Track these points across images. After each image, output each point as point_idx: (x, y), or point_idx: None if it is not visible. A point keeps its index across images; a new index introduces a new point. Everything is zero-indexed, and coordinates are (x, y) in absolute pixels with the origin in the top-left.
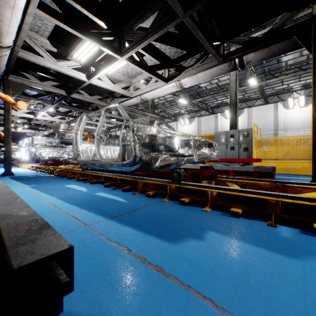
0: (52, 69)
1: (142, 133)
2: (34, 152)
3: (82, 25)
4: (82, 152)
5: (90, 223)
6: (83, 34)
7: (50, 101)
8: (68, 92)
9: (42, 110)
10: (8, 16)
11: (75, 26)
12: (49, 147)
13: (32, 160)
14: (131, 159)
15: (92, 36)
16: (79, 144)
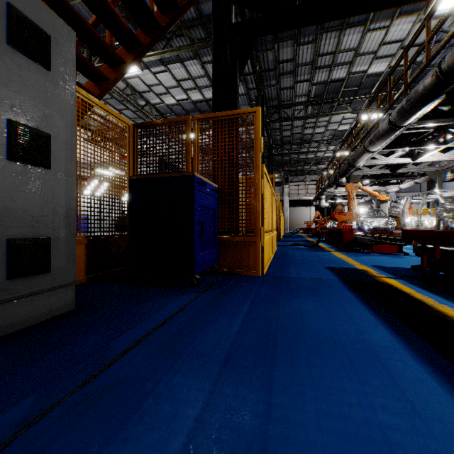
0: (382, 164)
1: (450, 212)
2: (360, 222)
3: (407, 141)
4: (407, 224)
5: (411, 251)
6: (408, 146)
7: (373, 178)
8: (392, 170)
9: (364, 185)
10: (366, 158)
11: (402, 145)
12: (372, 218)
13: (358, 229)
14: (442, 228)
15: (415, 144)
16: (404, 218)
